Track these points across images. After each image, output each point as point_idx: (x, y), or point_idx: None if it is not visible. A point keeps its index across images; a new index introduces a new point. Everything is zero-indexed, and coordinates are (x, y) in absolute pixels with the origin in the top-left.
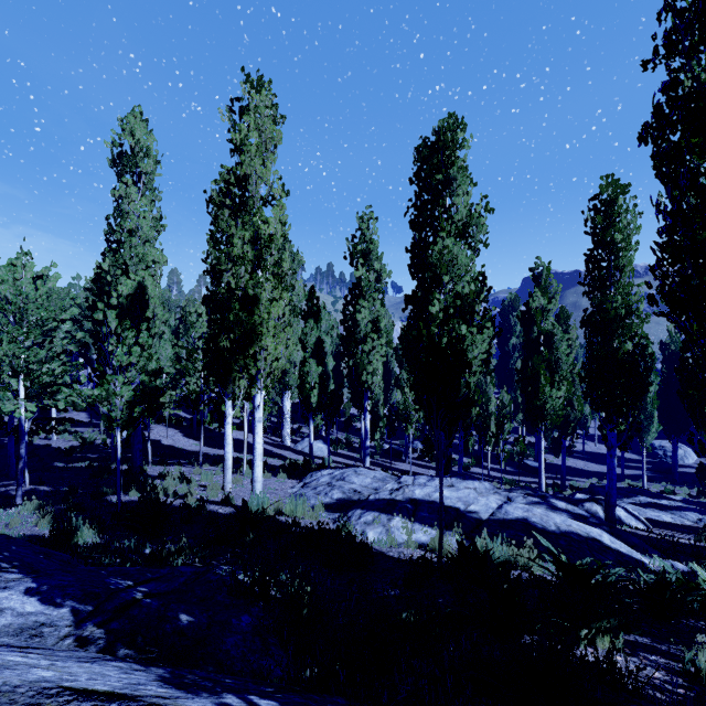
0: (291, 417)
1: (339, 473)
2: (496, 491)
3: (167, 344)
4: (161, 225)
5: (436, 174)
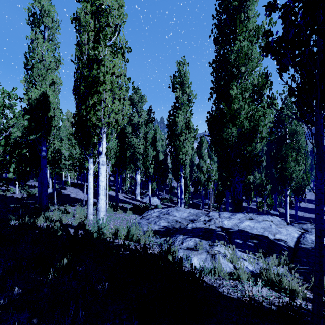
0: (142, 187)
1: (165, 210)
2: (288, 224)
3: (76, 146)
4: (58, 61)
5: (233, 2)
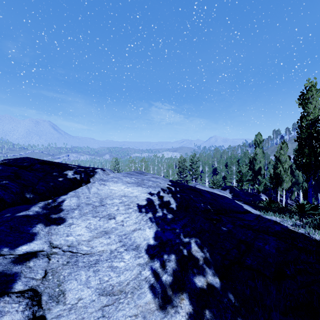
0: None
1: None
2: None
3: None
4: (263, 154)
5: None
